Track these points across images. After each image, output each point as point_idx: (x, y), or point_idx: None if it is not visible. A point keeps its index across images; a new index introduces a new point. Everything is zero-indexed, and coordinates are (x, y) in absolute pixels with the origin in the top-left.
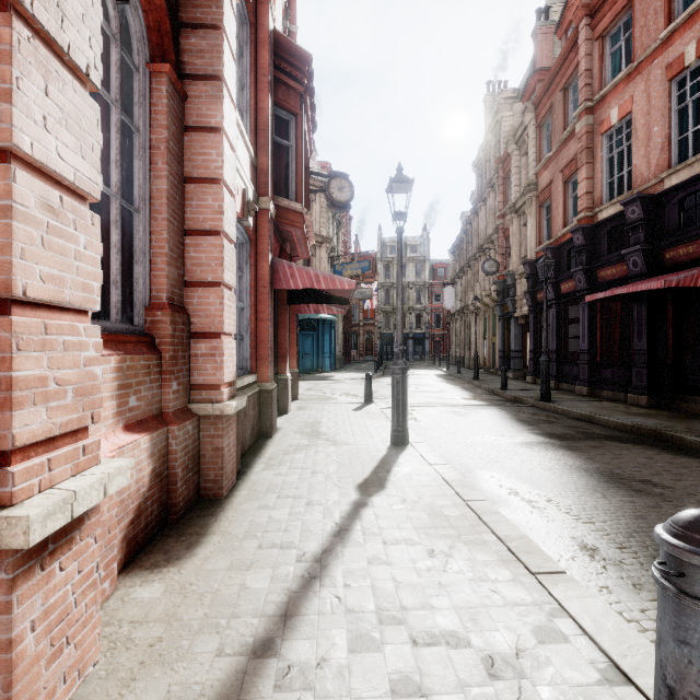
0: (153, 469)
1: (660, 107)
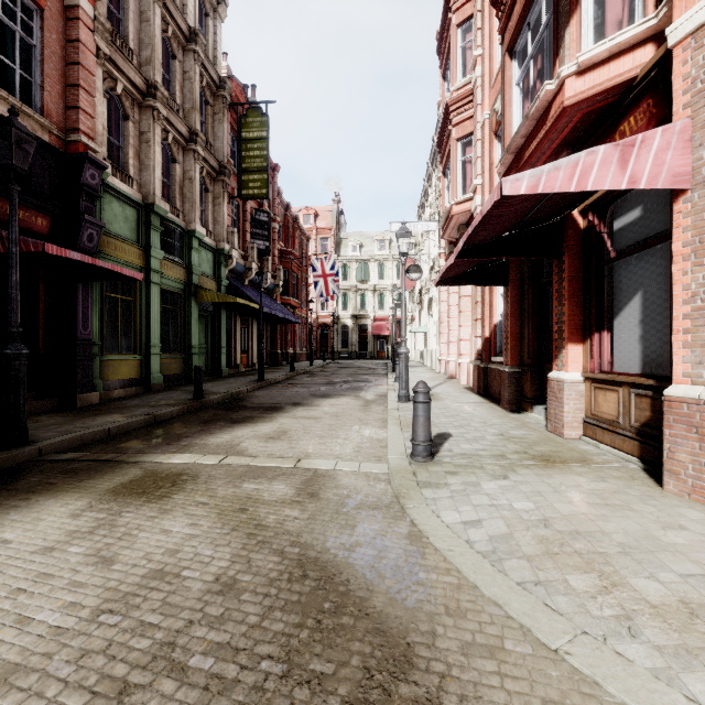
0: None
1: None
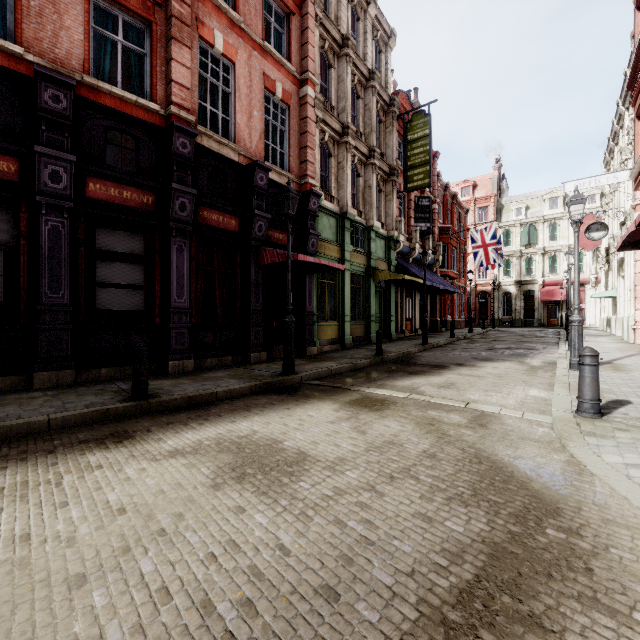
0: None
1: (259, 99)
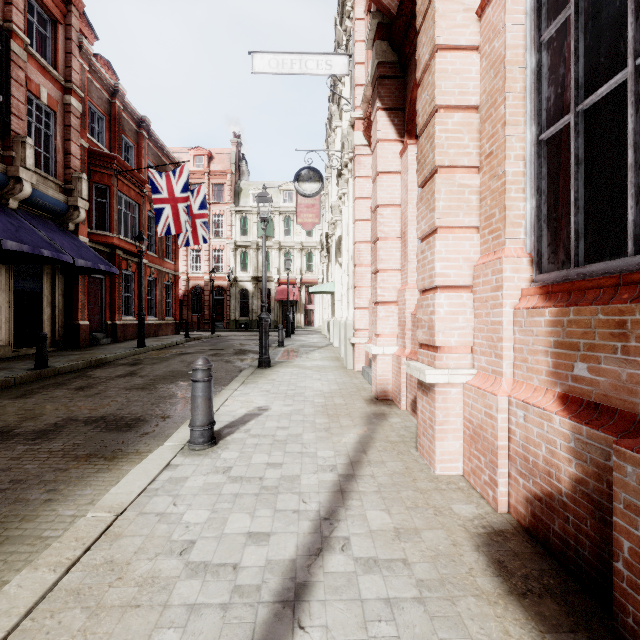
0: (582, 480)
1: None
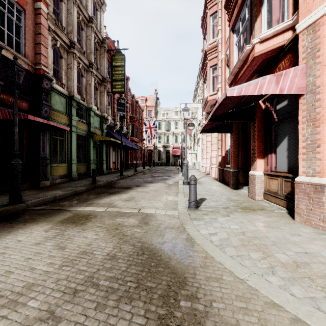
0: None
1: None
